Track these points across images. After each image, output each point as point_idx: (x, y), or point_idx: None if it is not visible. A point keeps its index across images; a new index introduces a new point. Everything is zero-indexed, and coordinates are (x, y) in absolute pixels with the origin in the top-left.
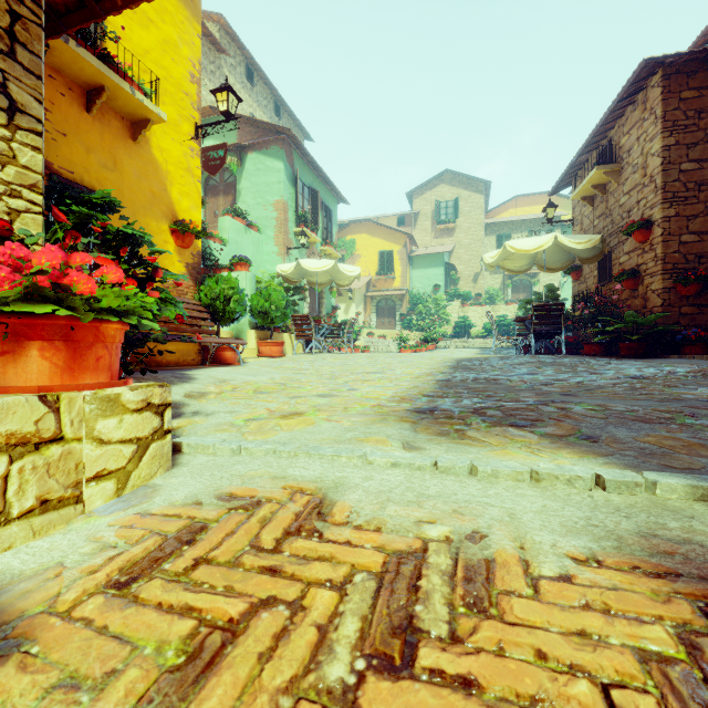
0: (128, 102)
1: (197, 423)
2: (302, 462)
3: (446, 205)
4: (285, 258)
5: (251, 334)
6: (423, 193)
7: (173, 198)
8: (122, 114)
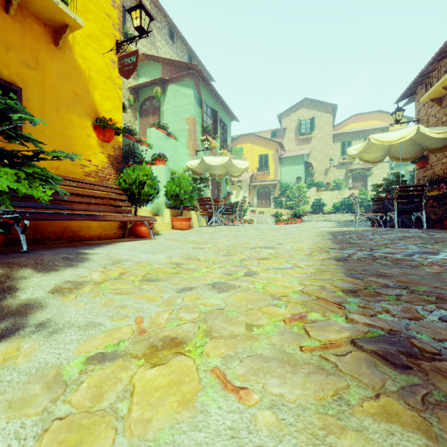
0: (45, 5)
1: (14, 360)
2: None
3: (305, 122)
4: (194, 157)
5: (166, 212)
6: (289, 114)
7: (95, 100)
8: (44, 20)
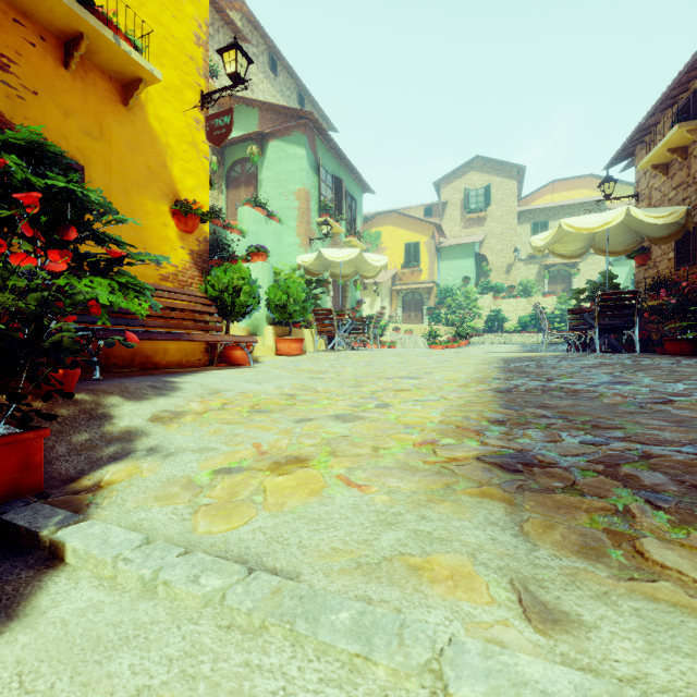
0: (114, 55)
1: (141, 474)
2: (271, 674)
3: (476, 193)
4: (308, 249)
5: (268, 330)
6: (451, 181)
7: (174, 175)
8: (110, 74)
